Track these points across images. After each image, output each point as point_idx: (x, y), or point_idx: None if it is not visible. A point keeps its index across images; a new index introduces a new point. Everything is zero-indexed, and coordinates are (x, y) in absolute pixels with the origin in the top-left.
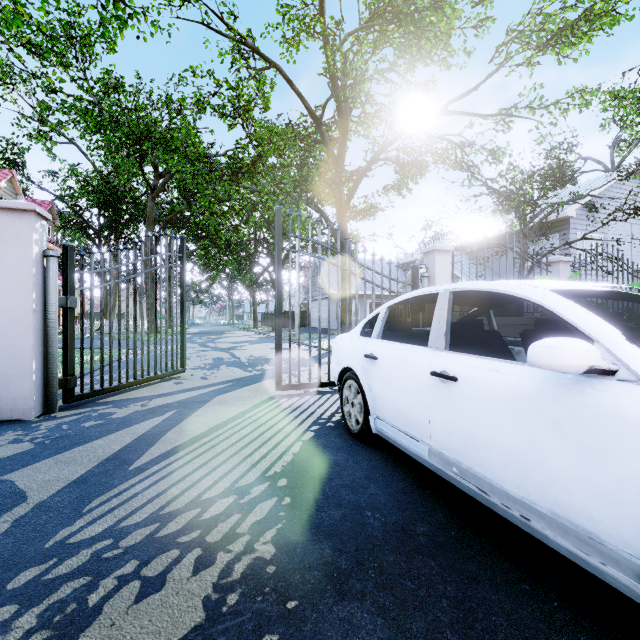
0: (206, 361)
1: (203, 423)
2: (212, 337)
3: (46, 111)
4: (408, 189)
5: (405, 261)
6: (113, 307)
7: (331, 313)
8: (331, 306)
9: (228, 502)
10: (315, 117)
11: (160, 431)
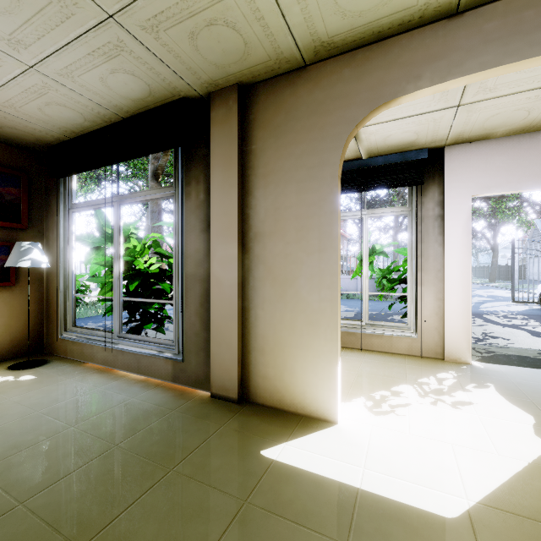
0: None
1: (489, 305)
2: None
3: None
4: None
5: None
6: None
7: None
8: None
9: (508, 311)
10: None
11: (477, 305)
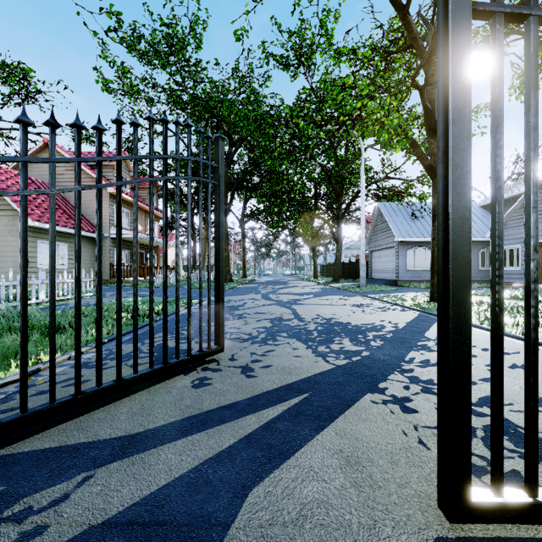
0: (261, 323)
1: None
2: (276, 287)
3: (150, 103)
4: None
5: None
6: (203, 261)
7: (399, 263)
8: (399, 255)
9: None
10: (399, 4)
11: None
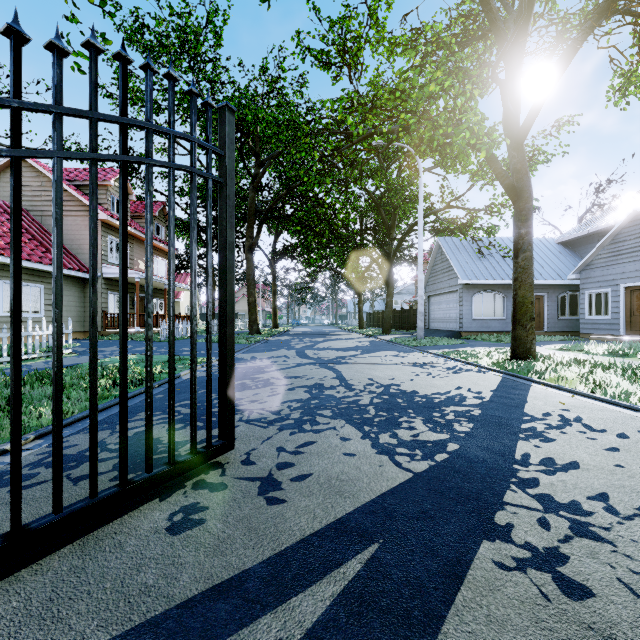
0: (295, 394)
1: None
2: (313, 340)
3: (156, 110)
4: (639, 88)
5: (575, 236)
6: None
7: (464, 310)
8: (464, 301)
9: None
10: None
11: None
